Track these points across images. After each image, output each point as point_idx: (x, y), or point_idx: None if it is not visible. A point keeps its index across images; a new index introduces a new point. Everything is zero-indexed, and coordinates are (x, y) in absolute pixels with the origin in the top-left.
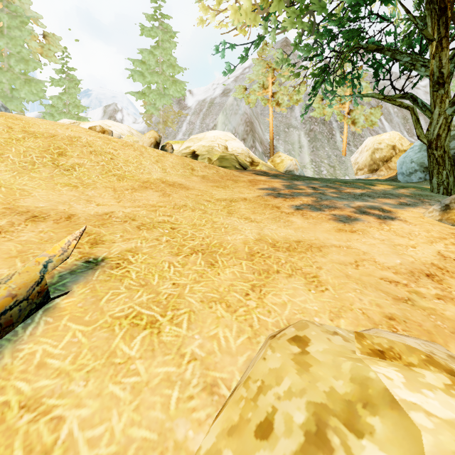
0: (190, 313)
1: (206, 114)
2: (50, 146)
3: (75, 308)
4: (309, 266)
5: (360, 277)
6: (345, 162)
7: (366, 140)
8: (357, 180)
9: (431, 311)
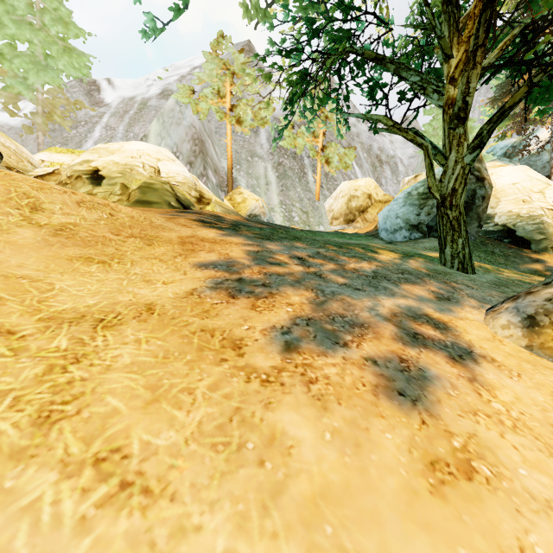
0: None
1: (135, 118)
2: None
3: None
4: None
5: None
6: (319, 208)
7: (341, 184)
8: (336, 233)
9: None
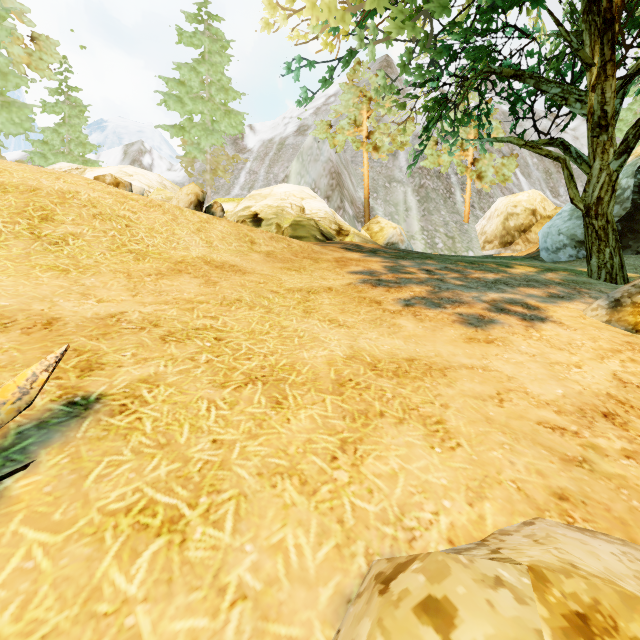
0: (238, 500)
1: (274, 159)
2: (28, 205)
3: (38, 497)
4: (429, 404)
5: (507, 421)
6: (469, 231)
7: (497, 201)
8: (485, 257)
9: (620, 481)
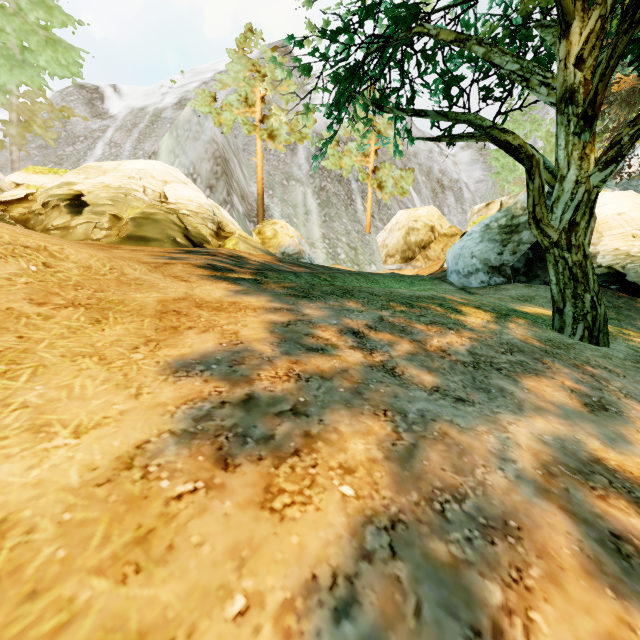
0: None
1: (145, 133)
2: None
3: None
4: None
5: None
6: (370, 243)
7: (397, 214)
8: (393, 275)
9: None
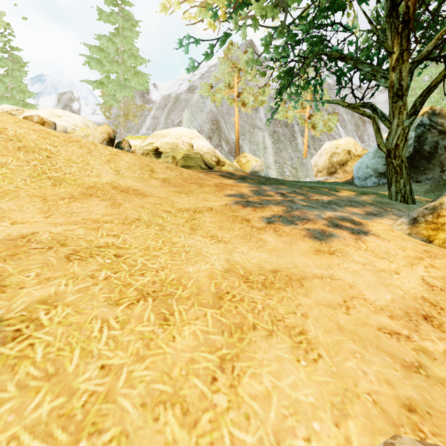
0: (119, 441)
1: (171, 109)
2: None
3: None
4: (292, 314)
5: (355, 329)
6: (306, 164)
7: (325, 144)
8: (318, 182)
9: None
